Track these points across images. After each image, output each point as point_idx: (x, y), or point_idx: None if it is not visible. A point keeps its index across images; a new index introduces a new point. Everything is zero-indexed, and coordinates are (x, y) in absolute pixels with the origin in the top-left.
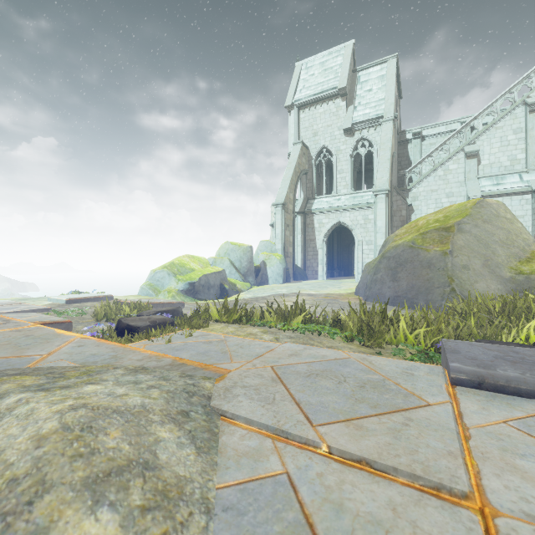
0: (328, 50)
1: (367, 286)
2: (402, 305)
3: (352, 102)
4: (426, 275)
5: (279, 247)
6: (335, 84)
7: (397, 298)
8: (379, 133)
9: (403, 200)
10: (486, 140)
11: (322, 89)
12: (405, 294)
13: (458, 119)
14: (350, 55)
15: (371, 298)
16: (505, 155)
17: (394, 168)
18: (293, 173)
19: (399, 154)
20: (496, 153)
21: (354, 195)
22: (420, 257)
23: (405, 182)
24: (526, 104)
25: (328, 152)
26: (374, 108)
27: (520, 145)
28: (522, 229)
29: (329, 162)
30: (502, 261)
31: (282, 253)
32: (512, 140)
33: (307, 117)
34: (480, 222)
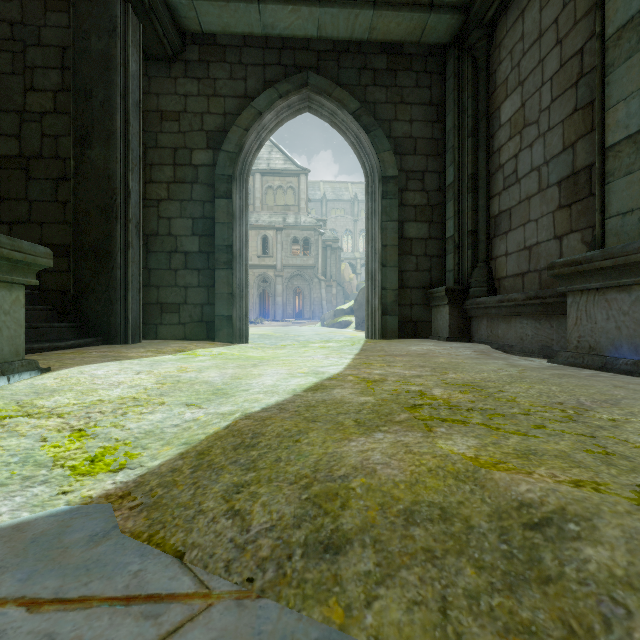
0: None
1: None
2: None
3: None
4: None
5: None
6: None
7: None
8: None
9: None
10: None
11: None
12: None
13: None
14: None
15: None
16: None
17: None
18: None
19: None
20: None
21: None
22: None
23: None
24: None
25: None
26: None
27: None
28: None
29: None
30: None
31: None
32: None
33: None
34: None
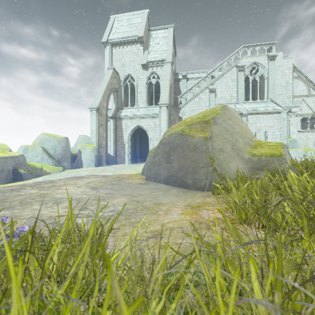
0: (133, 12)
1: (148, 167)
2: (174, 184)
3: (147, 48)
4: (193, 157)
5: (94, 140)
6: (136, 34)
7: (170, 178)
8: (163, 70)
9: (177, 114)
10: (219, 83)
11: (127, 35)
12: (177, 174)
13: (205, 70)
14: (146, 18)
15: (150, 178)
16: (228, 93)
17: (172, 94)
18: (106, 88)
19: (174, 87)
20: (224, 91)
21: (148, 108)
22: (188, 142)
23: (178, 103)
24: (237, 67)
25: (132, 79)
26: (160, 54)
27: (234, 88)
28: (247, 127)
29: (134, 88)
30: (242, 146)
31: (97, 145)
32: (231, 85)
33: (117, 52)
34: (226, 119)
